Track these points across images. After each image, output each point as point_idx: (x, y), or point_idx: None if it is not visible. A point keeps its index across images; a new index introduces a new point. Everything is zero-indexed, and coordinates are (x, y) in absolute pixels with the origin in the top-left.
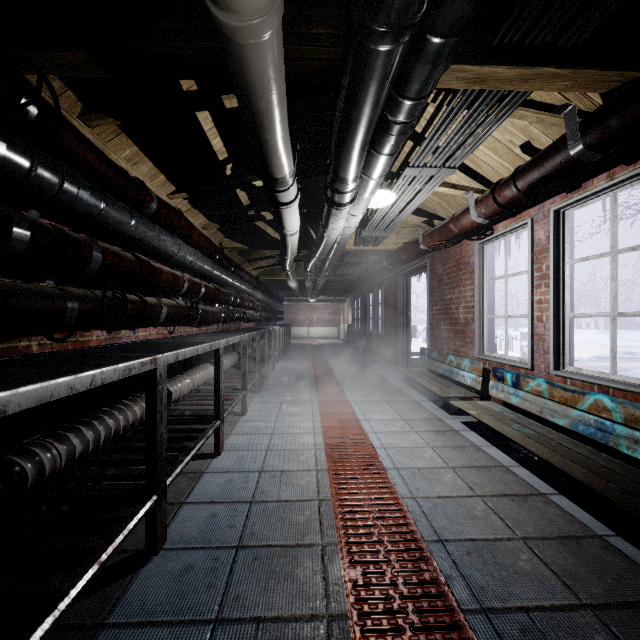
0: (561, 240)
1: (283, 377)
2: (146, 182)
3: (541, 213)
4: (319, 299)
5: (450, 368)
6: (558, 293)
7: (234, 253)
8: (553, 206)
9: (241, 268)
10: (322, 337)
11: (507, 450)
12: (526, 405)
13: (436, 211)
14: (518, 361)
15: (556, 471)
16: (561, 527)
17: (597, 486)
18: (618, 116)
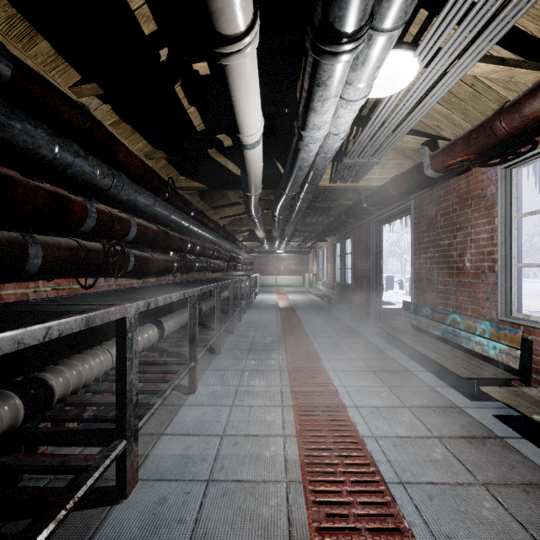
0: None
1: (249, 331)
2: (13, 47)
3: None
4: (286, 251)
5: (454, 330)
6: None
7: (195, 197)
8: None
9: (203, 214)
10: (289, 285)
11: None
12: None
13: (439, 130)
14: None
15: None
16: None
17: None
18: None
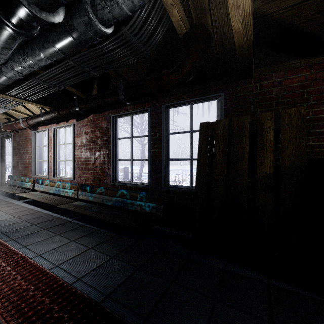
0: (55, 137)
1: None
2: None
3: (51, 127)
4: None
5: (21, 182)
6: (55, 153)
7: None
8: (54, 126)
9: None
10: None
11: (36, 205)
12: (44, 189)
13: (13, 114)
14: (46, 176)
15: (49, 206)
16: (39, 215)
17: (48, 202)
18: (48, 116)
